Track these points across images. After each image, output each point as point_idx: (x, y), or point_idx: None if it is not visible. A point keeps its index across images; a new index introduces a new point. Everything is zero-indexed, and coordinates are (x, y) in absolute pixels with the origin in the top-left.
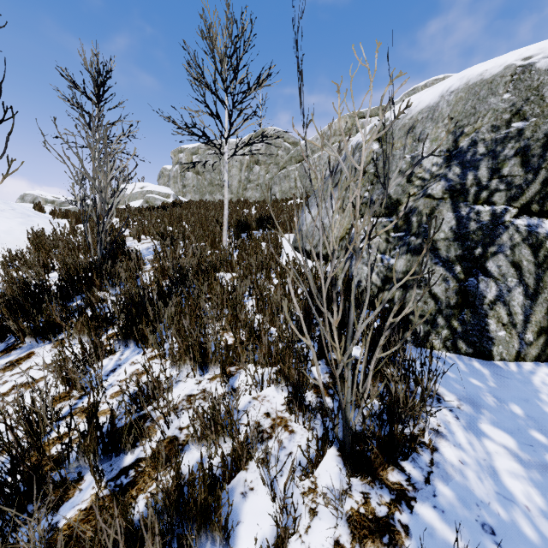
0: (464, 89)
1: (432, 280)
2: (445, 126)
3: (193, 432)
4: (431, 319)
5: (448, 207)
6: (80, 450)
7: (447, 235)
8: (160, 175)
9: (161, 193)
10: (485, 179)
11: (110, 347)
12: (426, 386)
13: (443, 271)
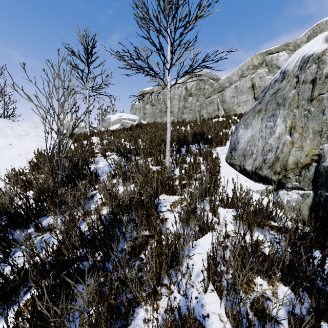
0: None
1: None
2: None
3: None
4: None
5: None
6: None
7: None
8: (131, 108)
9: (130, 119)
10: None
11: None
12: None
13: None
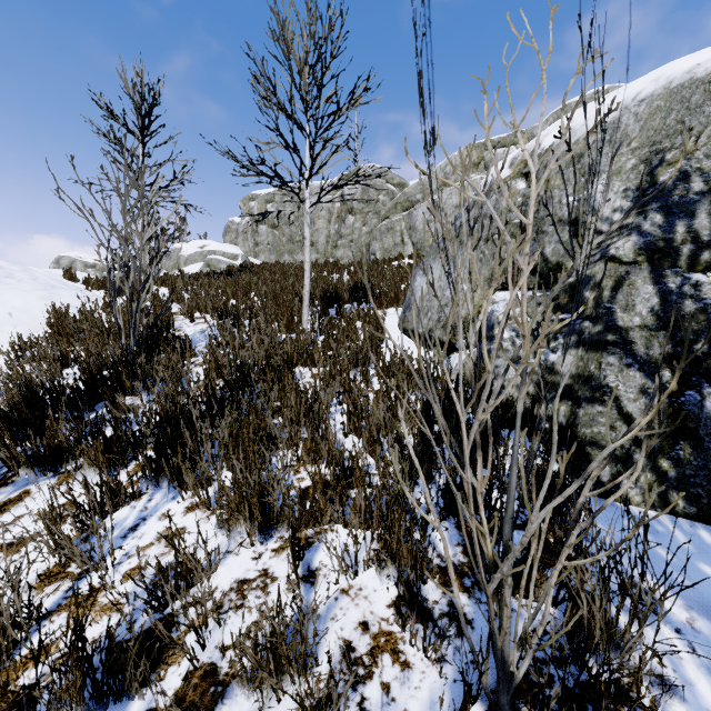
0: (663, 95)
1: (623, 392)
2: (633, 151)
3: (239, 669)
4: (624, 455)
5: (645, 276)
6: (54, 698)
7: (645, 320)
8: (226, 231)
9: (226, 253)
10: (707, 231)
11: (133, 488)
12: (639, 594)
13: (642, 379)
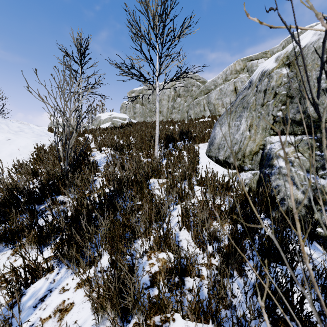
0: None
1: None
2: None
3: None
4: None
5: None
6: None
7: None
8: (121, 107)
9: (121, 117)
10: None
11: (48, 266)
12: None
13: None
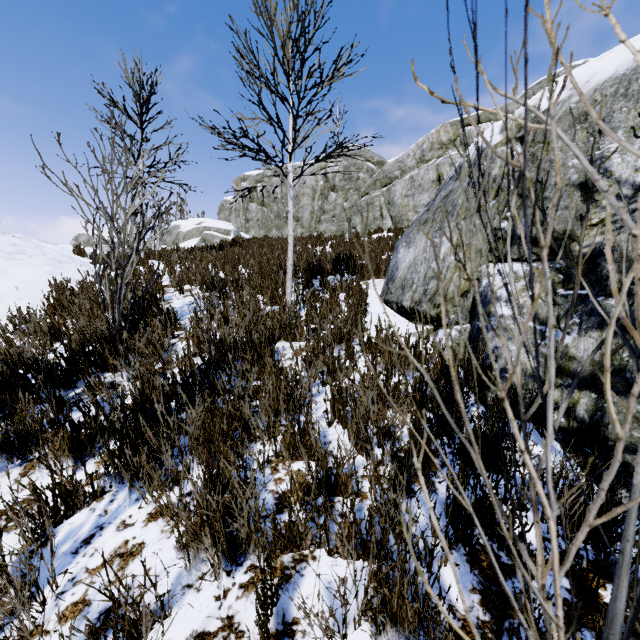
0: None
1: None
2: None
3: None
4: None
5: None
6: None
7: None
8: (220, 209)
9: (220, 229)
10: None
11: (94, 488)
12: None
13: None
